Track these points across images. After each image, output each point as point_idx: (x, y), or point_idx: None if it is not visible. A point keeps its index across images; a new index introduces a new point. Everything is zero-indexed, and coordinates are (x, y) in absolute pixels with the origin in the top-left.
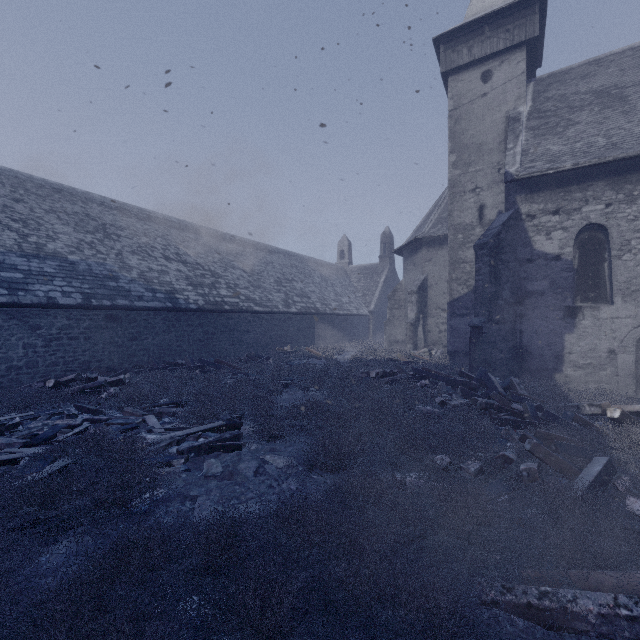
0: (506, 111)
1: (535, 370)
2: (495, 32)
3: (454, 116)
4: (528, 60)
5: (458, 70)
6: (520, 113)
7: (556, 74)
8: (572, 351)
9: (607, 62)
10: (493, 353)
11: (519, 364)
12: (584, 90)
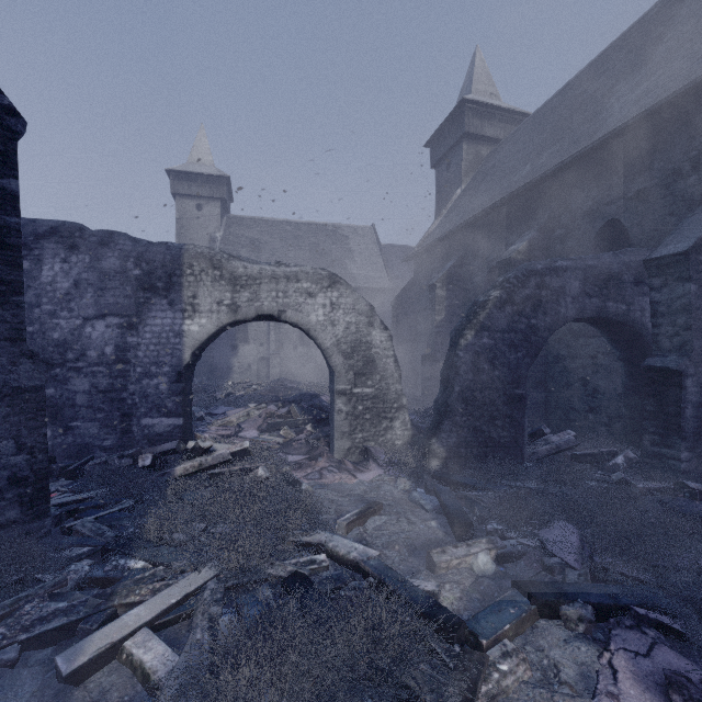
0: (210, 232)
1: (220, 376)
2: (204, 185)
3: (180, 223)
4: (223, 205)
5: (183, 195)
6: (217, 237)
7: (237, 218)
8: (235, 366)
9: (258, 223)
10: (199, 368)
11: (213, 374)
12: (247, 236)
